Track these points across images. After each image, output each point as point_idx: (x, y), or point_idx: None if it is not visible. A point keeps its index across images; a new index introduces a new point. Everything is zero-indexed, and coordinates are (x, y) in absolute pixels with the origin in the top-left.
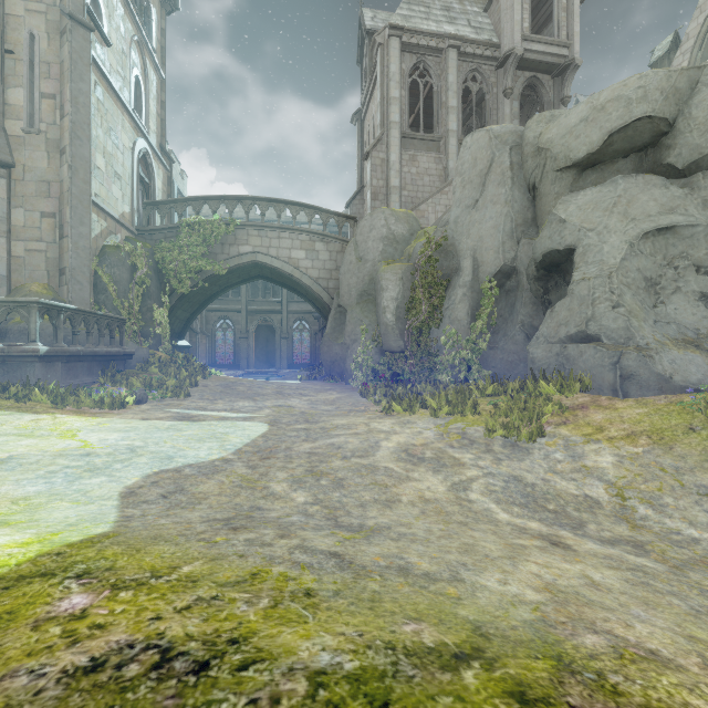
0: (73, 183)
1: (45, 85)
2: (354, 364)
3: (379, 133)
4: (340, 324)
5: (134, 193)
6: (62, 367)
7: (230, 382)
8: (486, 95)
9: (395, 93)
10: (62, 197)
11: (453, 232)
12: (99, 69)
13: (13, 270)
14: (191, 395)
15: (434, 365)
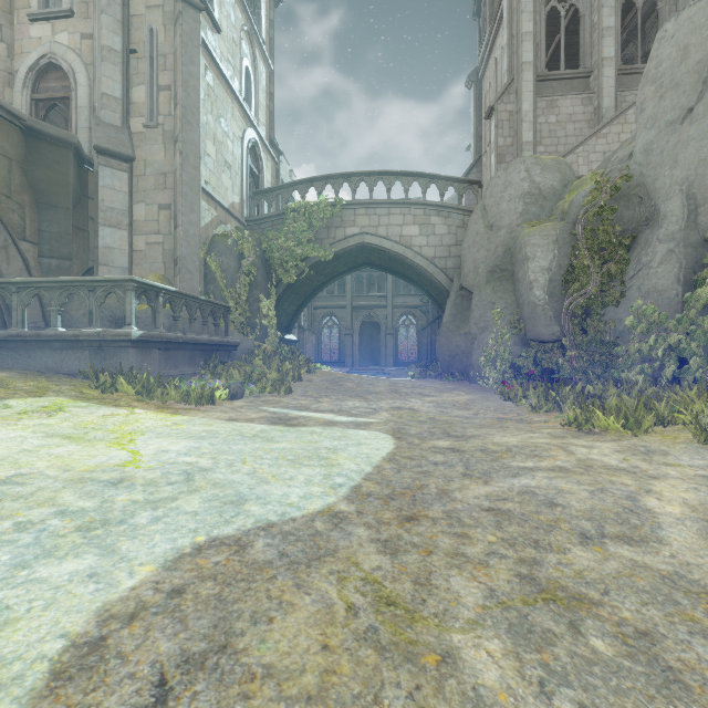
0: (184, 169)
1: (162, 78)
2: (484, 358)
3: (507, 80)
4: (461, 311)
5: (243, 183)
6: (160, 355)
7: (336, 377)
8: (657, 4)
9: (528, 27)
10: (176, 187)
11: (641, 167)
12: (208, 53)
13: (136, 264)
14: (293, 391)
15: (610, 358)
